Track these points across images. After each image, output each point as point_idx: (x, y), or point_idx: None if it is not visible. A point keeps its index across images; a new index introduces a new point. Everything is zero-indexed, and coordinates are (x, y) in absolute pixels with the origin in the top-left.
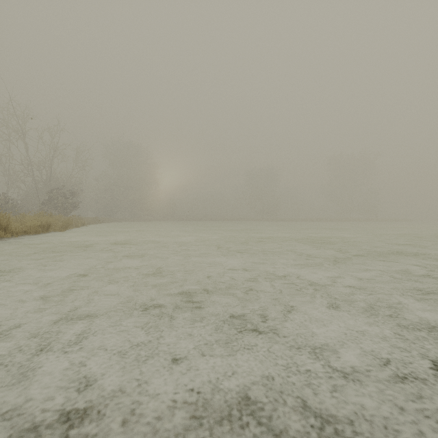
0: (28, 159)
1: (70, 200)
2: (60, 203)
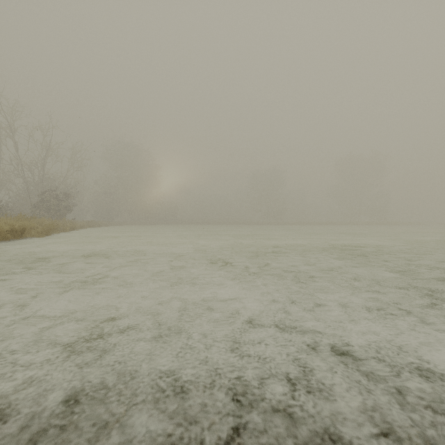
0: (18, 159)
1: (64, 202)
2: (53, 206)
